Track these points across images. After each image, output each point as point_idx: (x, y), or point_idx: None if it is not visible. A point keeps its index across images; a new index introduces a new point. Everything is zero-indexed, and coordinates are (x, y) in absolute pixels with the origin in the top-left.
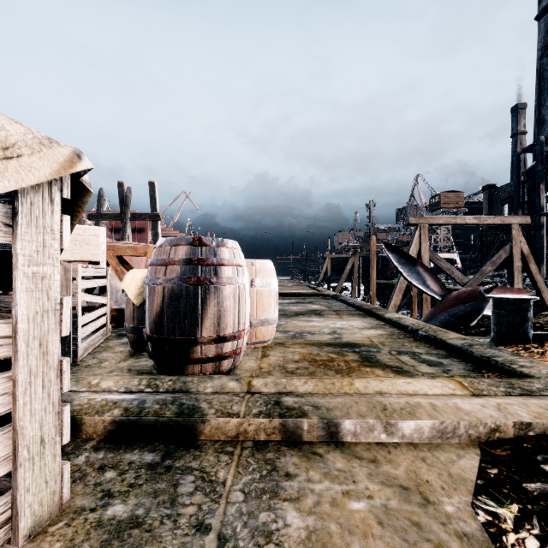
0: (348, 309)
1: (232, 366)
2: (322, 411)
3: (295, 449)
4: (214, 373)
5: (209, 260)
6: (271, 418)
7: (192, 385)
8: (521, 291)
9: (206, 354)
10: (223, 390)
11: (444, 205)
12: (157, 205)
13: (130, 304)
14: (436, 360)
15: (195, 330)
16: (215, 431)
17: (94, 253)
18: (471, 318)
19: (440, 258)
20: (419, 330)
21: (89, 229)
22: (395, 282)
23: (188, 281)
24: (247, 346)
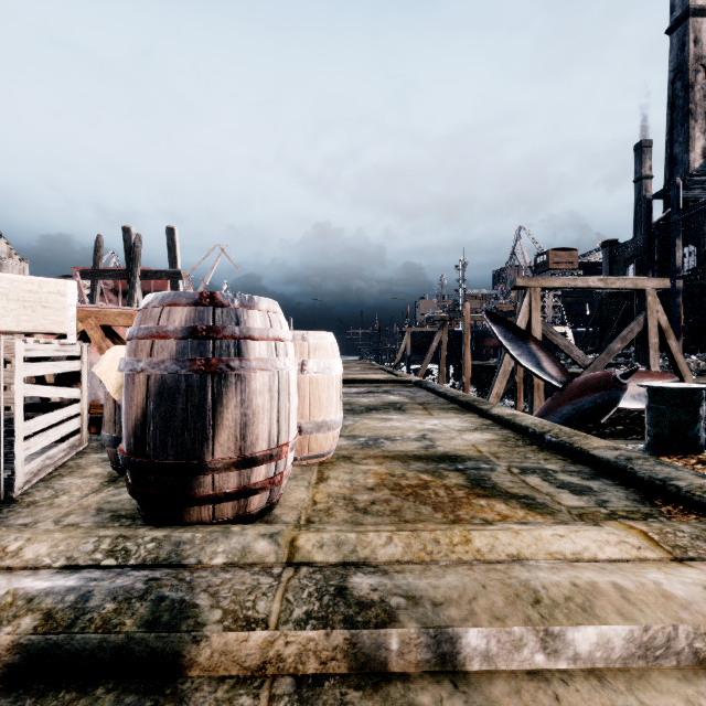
0: (439, 401)
1: (268, 504)
2: (424, 608)
3: (376, 698)
4: (236, 518)
5: (227, 330)
6: (329, 628)
7: (190, 550)
8: (663, 376)
9: (222, 487)
10: (244, 558)
11: (554, 265)
12: (179, 259)
13: (110, 400)
14: (581, 484)
15: (202, 449)
16: (219, 659)
17: (56, 320)
18: (602, 412)
19: (556, 332)
20: (546, 433)
21: (48, 282)
22: (492, 363)
23: (190, 365)
24: (296, 462)
